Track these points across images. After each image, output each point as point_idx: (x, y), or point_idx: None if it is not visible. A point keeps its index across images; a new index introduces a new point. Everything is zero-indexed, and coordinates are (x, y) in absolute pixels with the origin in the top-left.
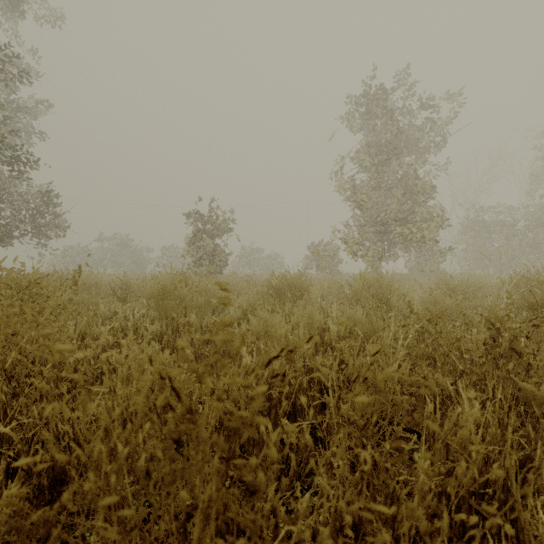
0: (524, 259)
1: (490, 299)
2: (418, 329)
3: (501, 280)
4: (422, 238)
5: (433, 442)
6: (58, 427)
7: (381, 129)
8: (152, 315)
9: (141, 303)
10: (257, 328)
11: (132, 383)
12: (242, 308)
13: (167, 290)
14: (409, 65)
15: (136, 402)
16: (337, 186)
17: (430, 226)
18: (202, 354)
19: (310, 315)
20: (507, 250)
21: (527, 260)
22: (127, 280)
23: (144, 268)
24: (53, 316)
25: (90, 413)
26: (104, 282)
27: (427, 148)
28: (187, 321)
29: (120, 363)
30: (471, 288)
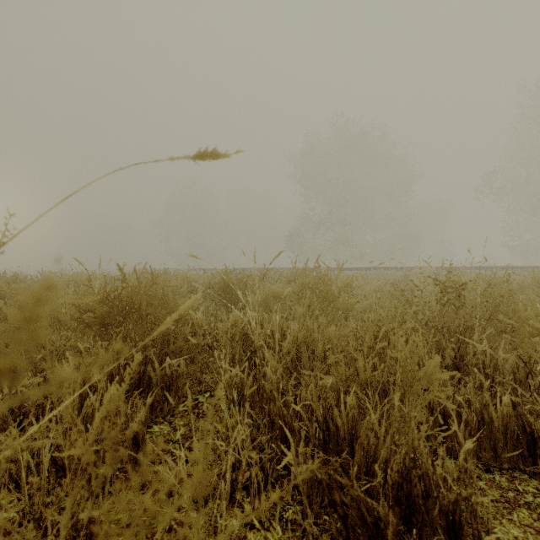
0: None
1: None
2: None
3: None
4: None
5: None
6: None
7: None
8: None
9: None
10: None
11: None
12: None
13: None
14: None
15: None
16: None
17: None
18: None
19: None
20: None
21: None
22: None
23: None
24: None
25: None
26: None
27: None
28: None
29: None
30: None
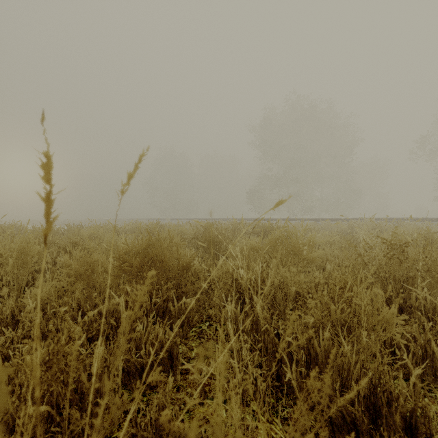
0: None
1: None
2: None
3: None
4: None
5: None
6: None
7: None
8: None
9: None
10: None
11: None
12: None
13: None
14: None
15: None
16: None
17: None
18: None
19: None
20: None
21: None
22: None
23: None
24: None
25: None
26: None
27: None
28: None
29: None
30: None
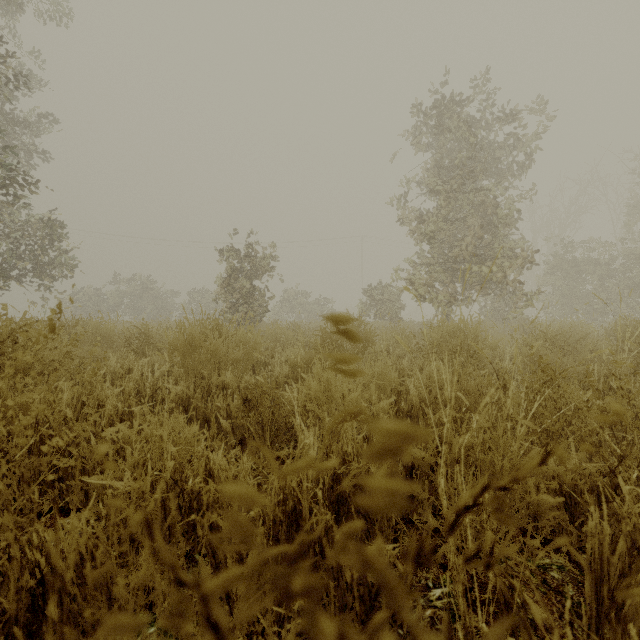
0: (623, 304)
1: (606, 352)
2: (553, 395)
3: (605, 329)
4: (504, 278)
5: (600, 571)
6: (26, 552)
7: (452, 148)
8: (176, 373)
9: (162, 357)
10: (318, 392)
11: (146, 470)
12: (291, 363)
13: (195, 340)
14: (486, 70)
15: (150, 502)
16: (400, 216)
17: (514, 264)
18: (242, 425)
19: (381, 373)
20: (601, 293)
21: (626, 305)
22: (145, 328)
23: (168, 315)
24: (45, 375)
25: (76, 530)
26: (118, 331)
27: (509, 170)
28: (221, 381)
29: (130, 441)
30: (571, 339)
